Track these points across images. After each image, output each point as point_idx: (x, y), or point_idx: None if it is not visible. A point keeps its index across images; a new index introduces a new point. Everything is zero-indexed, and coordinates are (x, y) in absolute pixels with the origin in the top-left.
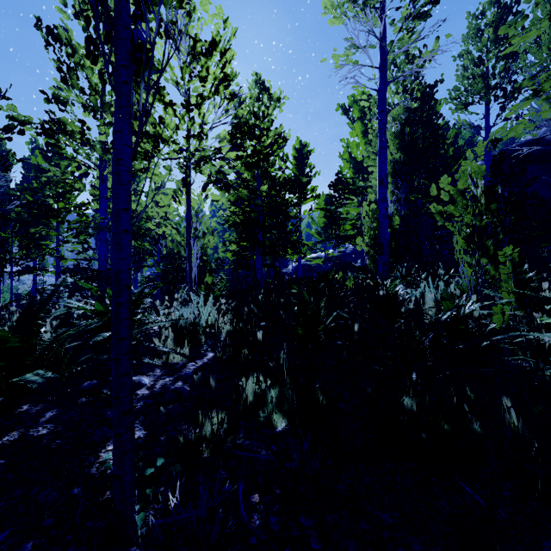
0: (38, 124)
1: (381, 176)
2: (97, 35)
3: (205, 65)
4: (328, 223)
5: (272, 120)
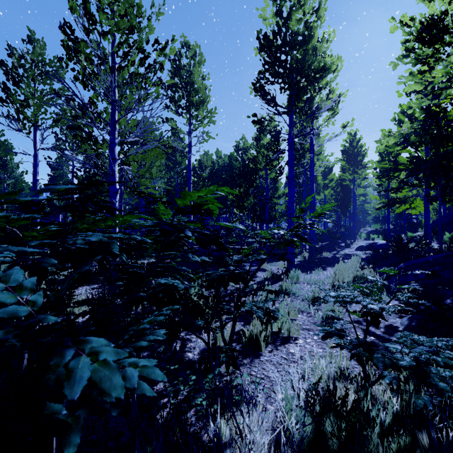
0: None
1: None
2: None
3: None
4: None
5: None
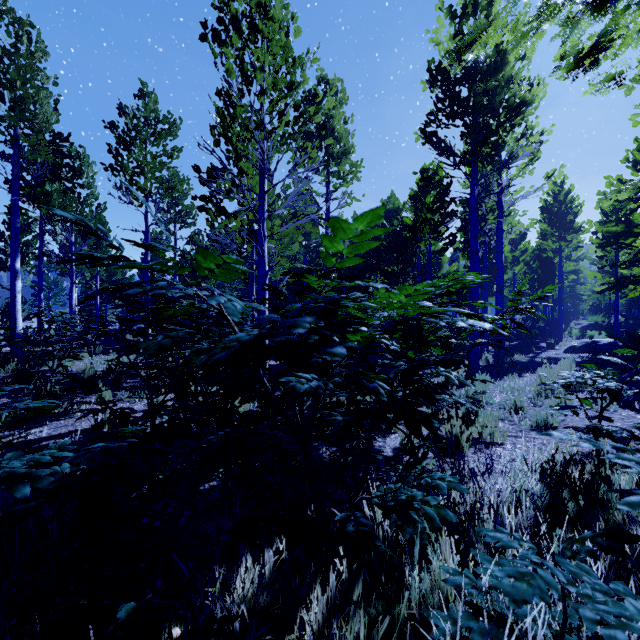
0: None
1: None
2: None
3: None
4: None
5: None
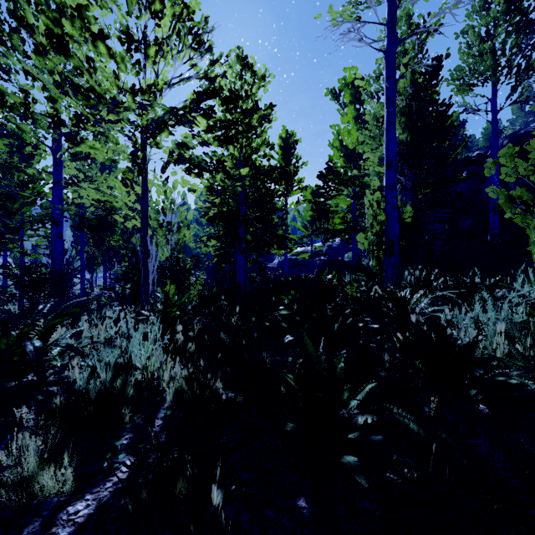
0: None
1: (390, 158)
2: None
3: None
4: (315, 216)
5: (256, 101)
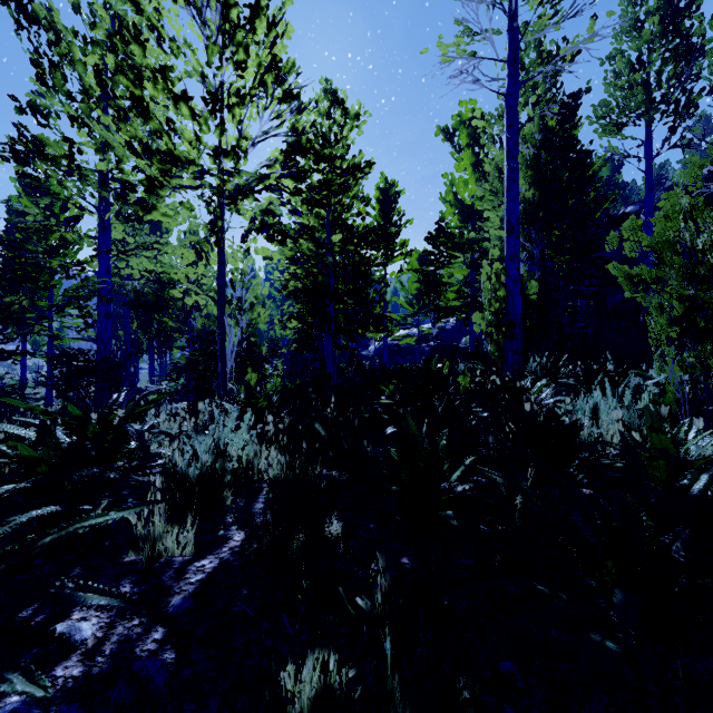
0: (4, 144)
1: (511, 222)
2: (94, 17)
3: (243, 41)
4: (423, 289)
5: (348, 146)
